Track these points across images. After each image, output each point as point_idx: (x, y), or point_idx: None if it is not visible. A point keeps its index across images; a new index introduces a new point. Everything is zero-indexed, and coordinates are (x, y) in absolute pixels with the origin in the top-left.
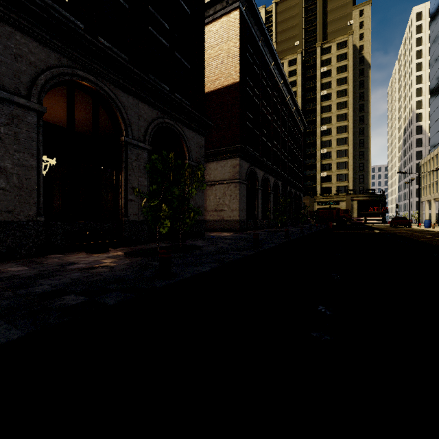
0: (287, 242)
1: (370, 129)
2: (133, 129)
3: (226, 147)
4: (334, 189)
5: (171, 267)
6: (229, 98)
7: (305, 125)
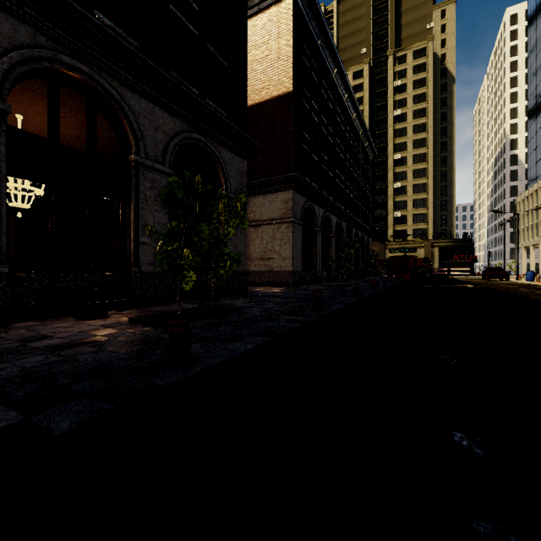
0: (359, 301)
1: (454, 159)
2: (147, 144)
3: (275, 176)
4: (410, 233)
5: (193, 345)
6: (280, 112)
7: (375, 152)
